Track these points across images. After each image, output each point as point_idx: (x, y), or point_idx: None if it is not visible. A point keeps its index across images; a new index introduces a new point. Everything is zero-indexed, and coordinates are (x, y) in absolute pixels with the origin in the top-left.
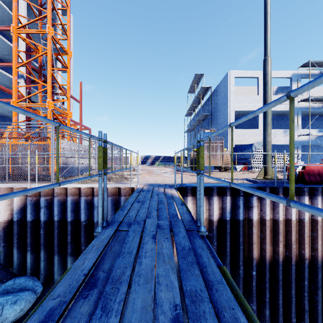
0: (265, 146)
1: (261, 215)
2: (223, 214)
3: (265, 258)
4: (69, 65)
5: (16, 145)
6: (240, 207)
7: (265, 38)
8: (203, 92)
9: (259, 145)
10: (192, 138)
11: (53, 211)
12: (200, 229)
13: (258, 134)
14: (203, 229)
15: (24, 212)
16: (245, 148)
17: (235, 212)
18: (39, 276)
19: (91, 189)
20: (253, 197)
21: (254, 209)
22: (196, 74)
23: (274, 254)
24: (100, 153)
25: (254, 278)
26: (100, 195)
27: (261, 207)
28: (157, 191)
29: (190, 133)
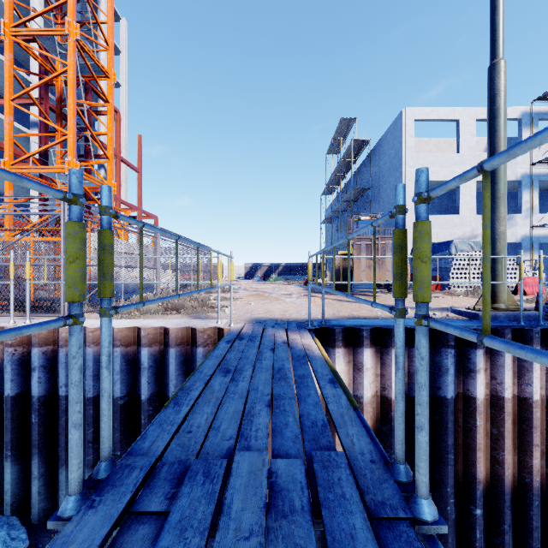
0: (493, 243)
1: (493, 388)
2: (411, 386)
3: (503, 481)
4: (111, 97)
5: (8, 243)
6: (448, 370)
7: (492, 22)
8: (355, 149)
9: (463, 244)
10: (334, 232)
11: (57, 377)
12: (417, 510)
13: (458, 224)
14: (428, 514)
15: (0, 378)
16: (435, 249)
17: (438, 381)
18: (30, 510)
19: (135, 331)
20: (477, 350)
21: (479, 375)
22: (342, 118)
23: (522, 471)
24: (71, 244)
25: (479, 523)
26: (74, 387)
27: (492, 371)
28: (272, 339)
29: (330, 225)
